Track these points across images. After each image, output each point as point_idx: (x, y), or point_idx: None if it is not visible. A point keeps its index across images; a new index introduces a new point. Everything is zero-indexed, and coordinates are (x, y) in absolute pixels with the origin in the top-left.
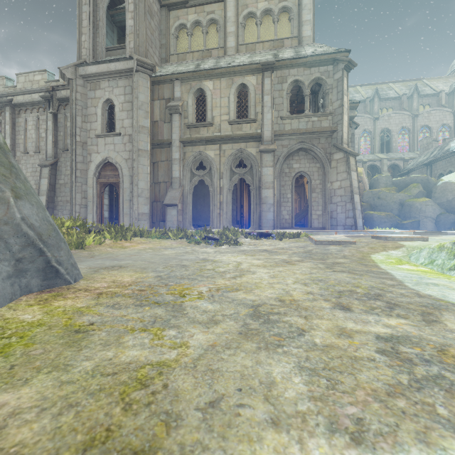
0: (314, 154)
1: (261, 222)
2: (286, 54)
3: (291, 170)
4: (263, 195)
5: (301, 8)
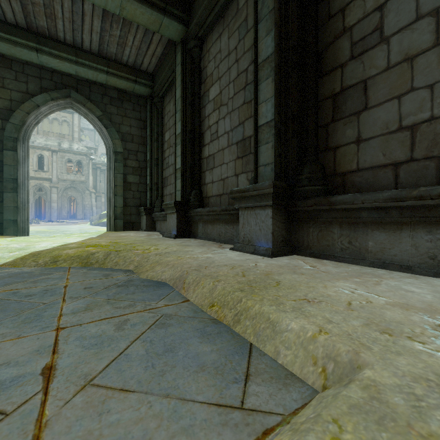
0: (78, 189)
1: (51, 216)
2: (65, 145)
3: (68, 195)
4: (52, 205)
5: (73, 124)
